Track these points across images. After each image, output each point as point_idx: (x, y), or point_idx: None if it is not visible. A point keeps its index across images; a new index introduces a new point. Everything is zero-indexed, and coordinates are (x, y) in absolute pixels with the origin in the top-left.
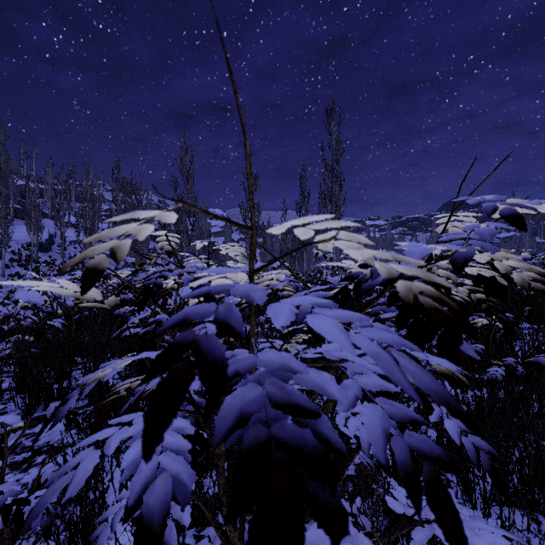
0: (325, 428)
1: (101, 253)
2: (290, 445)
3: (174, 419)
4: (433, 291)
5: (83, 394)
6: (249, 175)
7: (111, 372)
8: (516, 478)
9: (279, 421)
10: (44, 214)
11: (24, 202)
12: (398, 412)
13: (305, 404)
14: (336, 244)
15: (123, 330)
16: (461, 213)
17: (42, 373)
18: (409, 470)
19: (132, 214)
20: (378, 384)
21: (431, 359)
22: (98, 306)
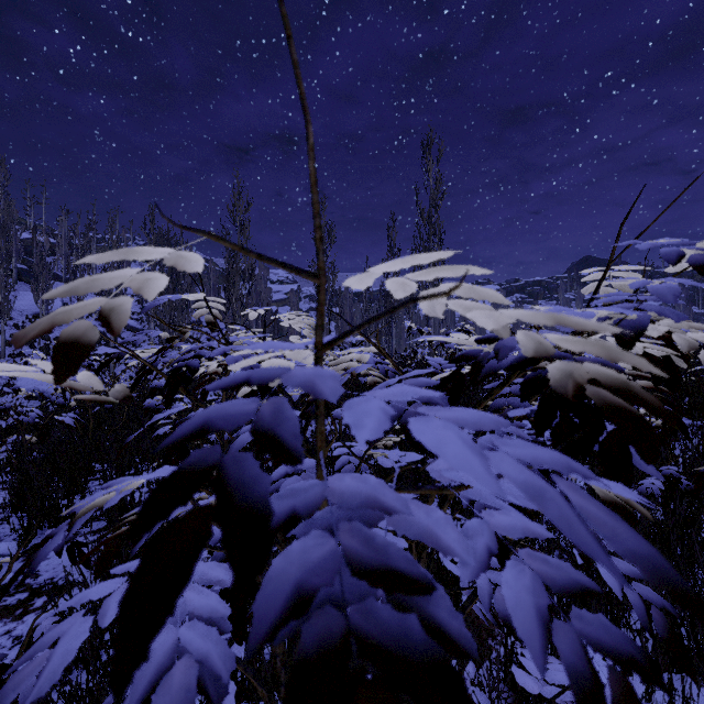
0: (442, 610)
1: (130, 327)
2: (384, 648)
3: (206, 567)
4: (615, 378)
5: (72, 530)
6: (313, 186)
7: (117, 496)
8: (686, 633)
9: (364, 594)
10: (57, 276)
11: (30, 261)
12: (558, 576)
13: (407, 568)
14: (451, 306)
15: (157, 428)
16: (620, 266)
17: (47, 485)
18: (587, 686)
19: (123, 252)
20: (521, 526)
21: (602, 486)
22: (100, 399)
